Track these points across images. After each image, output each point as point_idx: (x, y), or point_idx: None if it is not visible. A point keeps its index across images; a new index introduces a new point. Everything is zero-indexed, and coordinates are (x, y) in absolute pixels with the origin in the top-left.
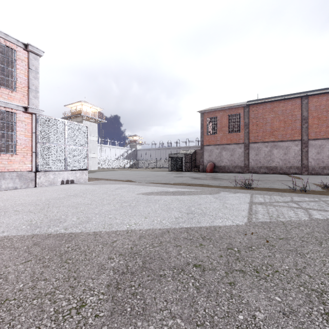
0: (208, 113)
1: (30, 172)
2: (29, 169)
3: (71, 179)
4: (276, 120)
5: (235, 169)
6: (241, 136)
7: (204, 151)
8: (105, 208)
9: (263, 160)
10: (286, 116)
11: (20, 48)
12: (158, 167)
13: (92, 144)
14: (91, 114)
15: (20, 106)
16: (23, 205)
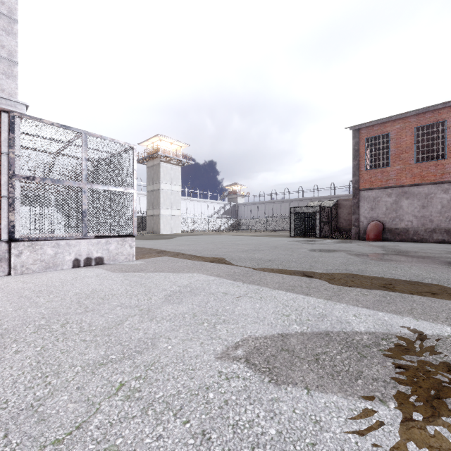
0: (369, 128)
1: None
2: None
3: (97, 255)
4: None
5: (433, 234)
6: (449, 167)
7: (361, 201)
8: None
9: None
10: None
11: None
12: (269, 229)
13: (174, 196)
14: (172, 153)
15: None
16: None
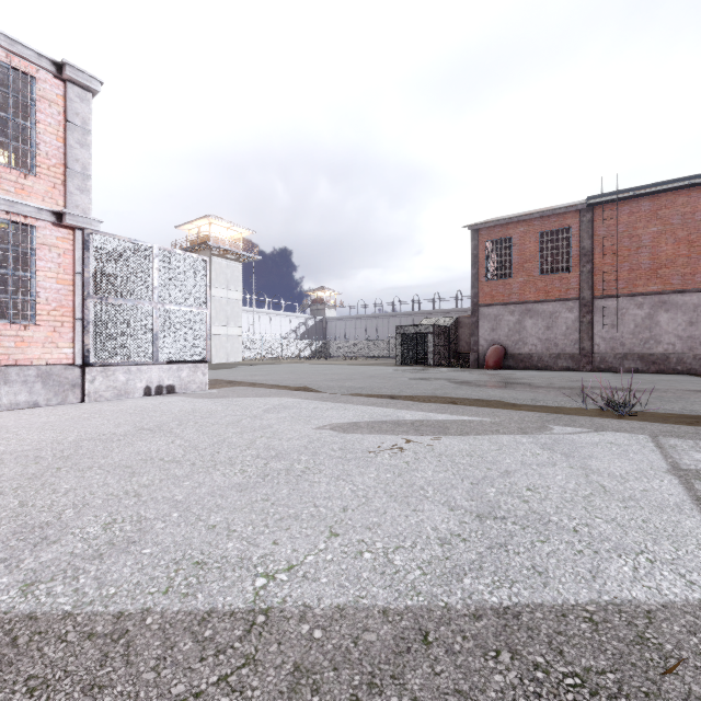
0: (489, 229)
1: (70, 367)
2: (67, 361)
3: (169, 383)
4: (666, 238)
5: (558, 361)
6: (574, 282)
7: (481, 320)
8: (213, 482)
9: (632, 340)
10: (694, 228)
11: (45, 73)
12: (371, 356)
13: (232, 307)
14: (229, 243)
15: (45, 210)
16: (0, 459)
